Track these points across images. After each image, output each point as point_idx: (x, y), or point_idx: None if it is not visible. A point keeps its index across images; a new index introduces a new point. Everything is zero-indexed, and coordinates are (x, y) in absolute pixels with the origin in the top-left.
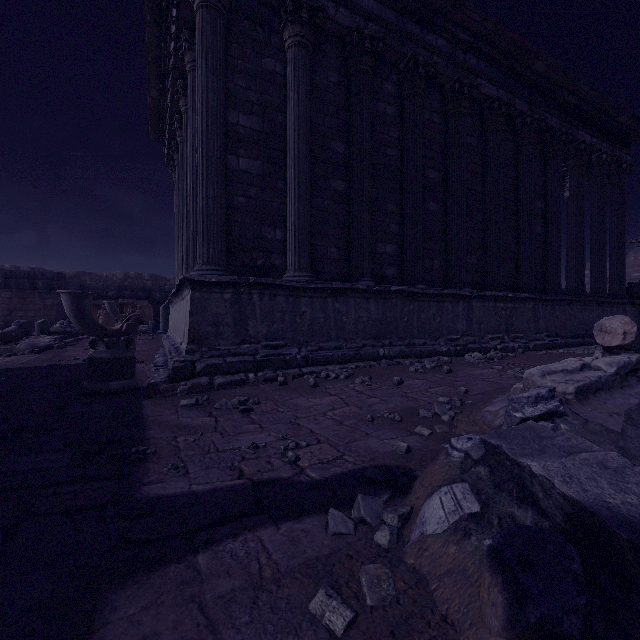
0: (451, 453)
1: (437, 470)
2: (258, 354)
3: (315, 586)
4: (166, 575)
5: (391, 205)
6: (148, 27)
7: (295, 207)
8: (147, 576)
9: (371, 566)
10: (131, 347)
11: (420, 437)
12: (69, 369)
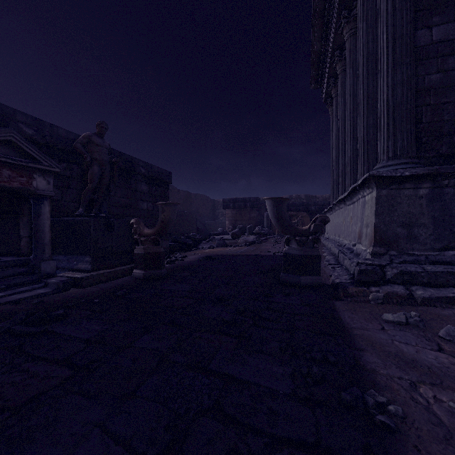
0: None
1: None
2: None
3: None
4: None
5: None
6: None
7: None
8: None
9: None
10: (317, 246)
11: None
12: (266, 259)
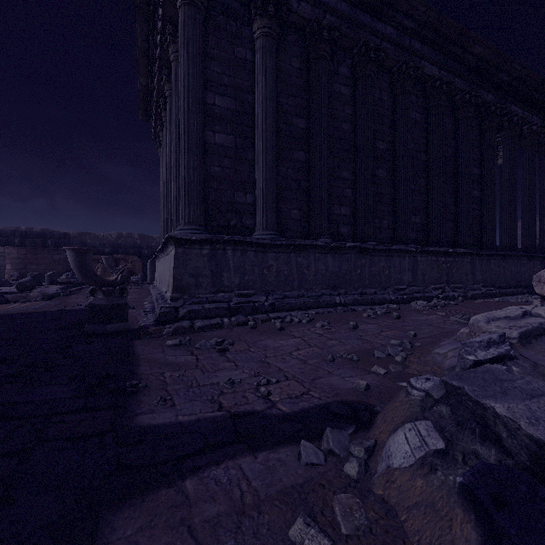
0: (411, 392)
1: (398, 407)
2: (231, 301)
3: (292, 513)
4: (158, 499)
5: (346, 172)
6: (138, 24)
7: (263, 175)
8: (142, 499)
9: (343, 496)
10: (125, 295)
11: (377, 376)
12: (73, 313)
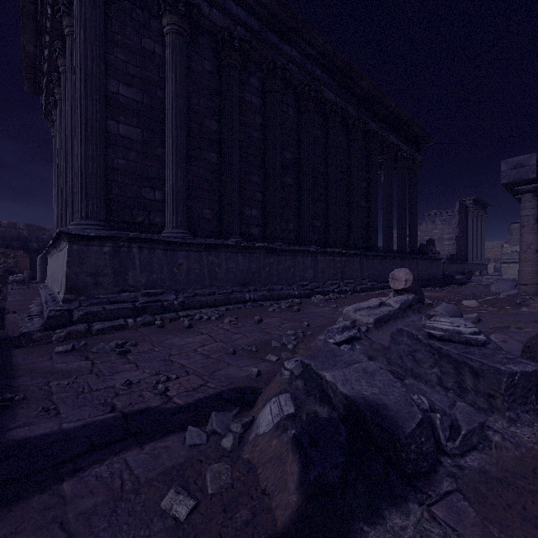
0: (283, 373)
1: (273, 386)
2: (137, 301)
3: (168, 488)
4: (29, 506)
5: (256, 177)
6: None
7: (173, 173)
8: (8, 510)
9: (216, 465)
10: None
11: (269, 363)
12: None
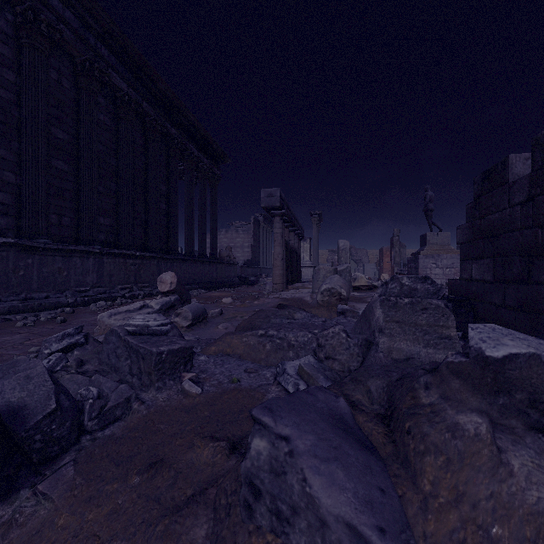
0: None
1: None
2: None
3: None
4: None
5: (3, 150)
6: None
7: None
8: None
9: None
10: None
11: None
12: None
